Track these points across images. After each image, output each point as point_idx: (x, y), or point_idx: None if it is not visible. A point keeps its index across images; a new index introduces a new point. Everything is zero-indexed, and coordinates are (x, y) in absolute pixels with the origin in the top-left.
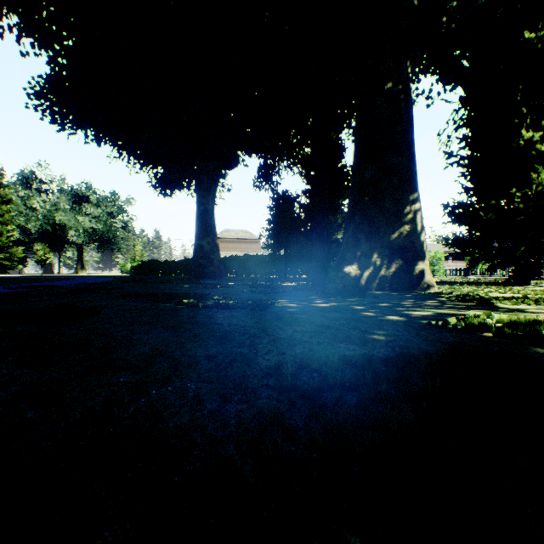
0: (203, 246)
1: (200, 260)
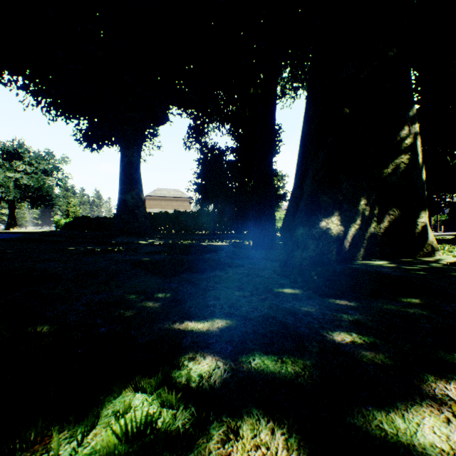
0: (127, 200)
1: (123, 215)
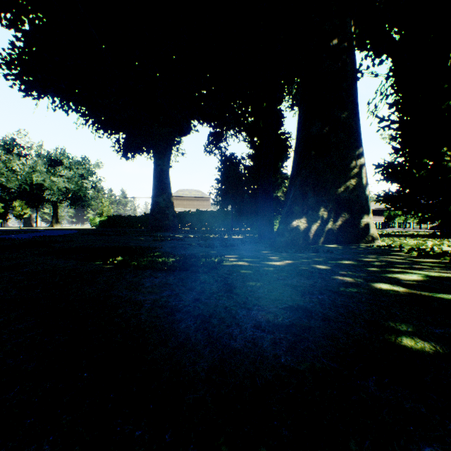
0: (159, 202)
1: (156, 215)
